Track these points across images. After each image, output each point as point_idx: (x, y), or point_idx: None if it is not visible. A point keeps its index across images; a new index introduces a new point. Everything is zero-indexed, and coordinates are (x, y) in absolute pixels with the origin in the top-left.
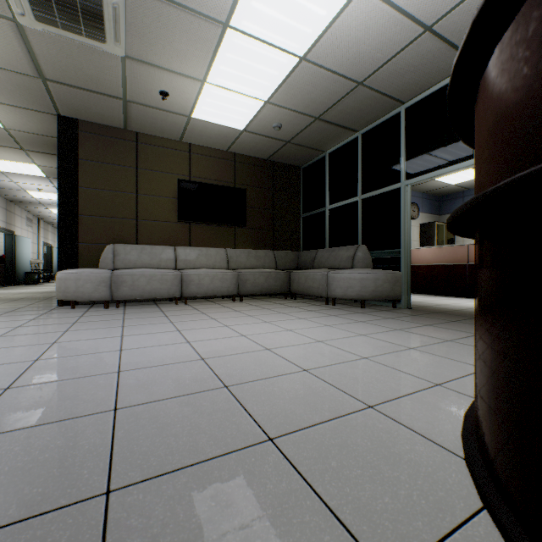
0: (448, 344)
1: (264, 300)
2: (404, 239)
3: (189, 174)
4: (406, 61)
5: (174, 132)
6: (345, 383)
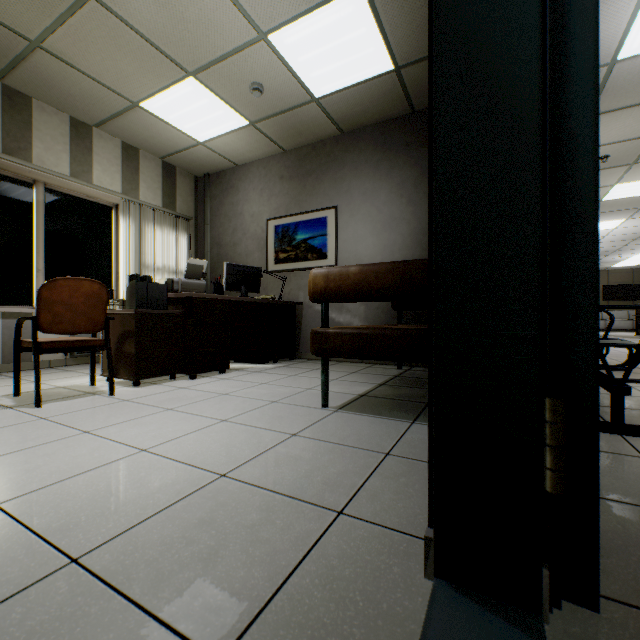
0: None
1: None
2: None
3: (607, 282)
4: None
5: (600, 269)
6: None
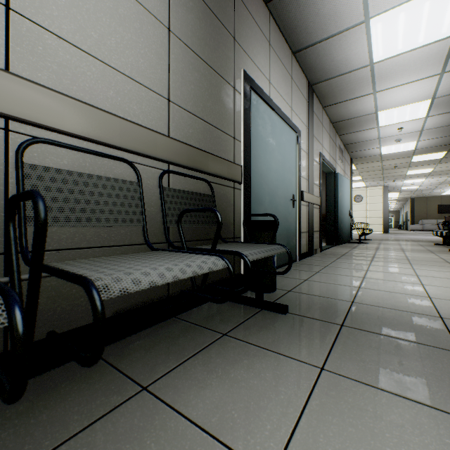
0: None
1: None
2: None
3: (440, 203)
4: None
5: (436, 196)
6: None
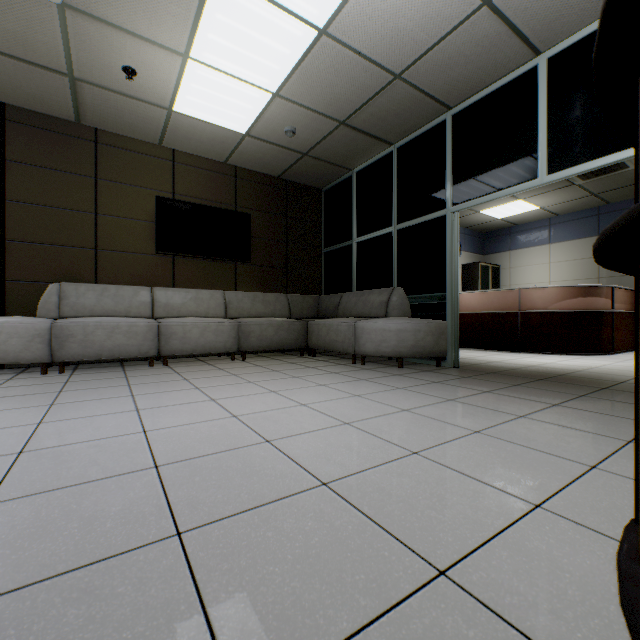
0: (523, 422)
1: (274, 358)
2: (450, 280)
3: (172, 191)
4: (456, 48)
5: (149, 131)
6: (391, 511)
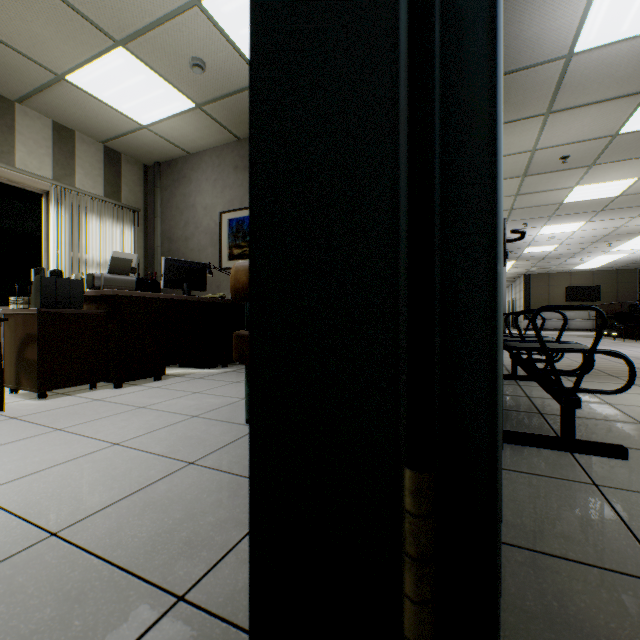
0: None
1: None
2: None
3: (569, 284)
4: None
5: (563, 271)
6: None
